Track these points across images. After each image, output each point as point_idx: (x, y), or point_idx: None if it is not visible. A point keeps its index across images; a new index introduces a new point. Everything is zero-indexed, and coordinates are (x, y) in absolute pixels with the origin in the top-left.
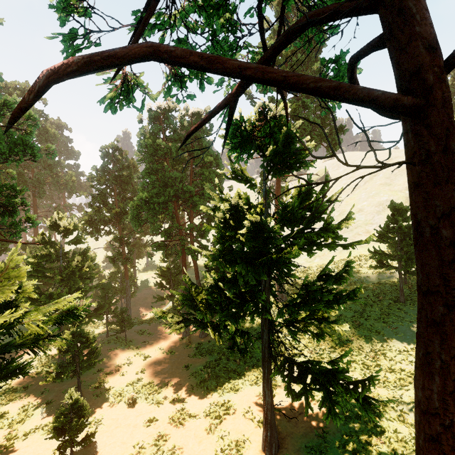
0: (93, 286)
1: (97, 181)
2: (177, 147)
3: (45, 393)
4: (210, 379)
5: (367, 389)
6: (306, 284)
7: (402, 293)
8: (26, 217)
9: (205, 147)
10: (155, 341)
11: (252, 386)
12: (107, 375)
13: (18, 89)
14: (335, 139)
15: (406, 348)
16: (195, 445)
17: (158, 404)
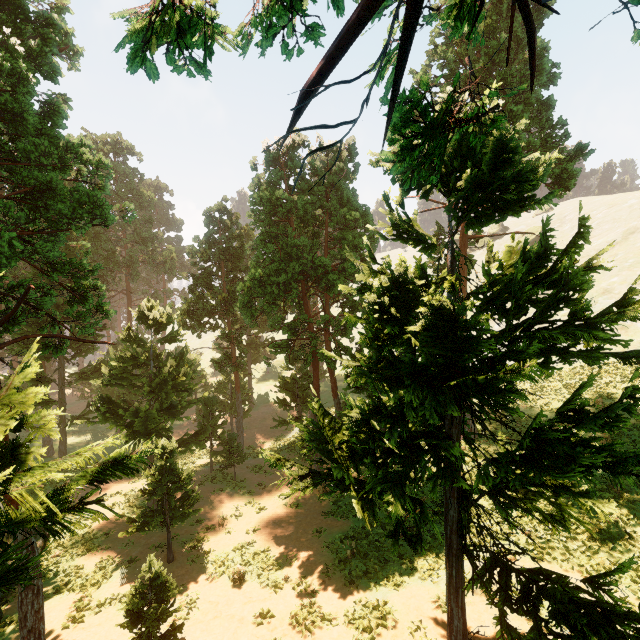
0: (192, 402)
1: (200, 257)
2: (305, 201)
3: (129, 546)
4: (355, 559)
5: None
6: (537, 428)
7: None
8: (97, 305)
9: (346, 198)
10: (274, 485)
11: (423, 581)
12: (208, 529)
13: (109, 144)
14: (568, 170)
15: None
16: None
17: (275, 587)
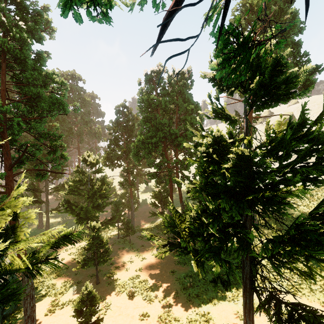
0: (109, 203)
1: (113, 130)
2: (165, 100)
3: (78, 275)
4: (192, 288)
5: None
6: (298, 223)
7: None
8: (61, 154)
9: (187, 98)
10: (150, 246)
11: (229, 302)
12: (116, 268)
13: (69, 75)
14: (310, 79)
15: None
16: None
17: (150, 301)
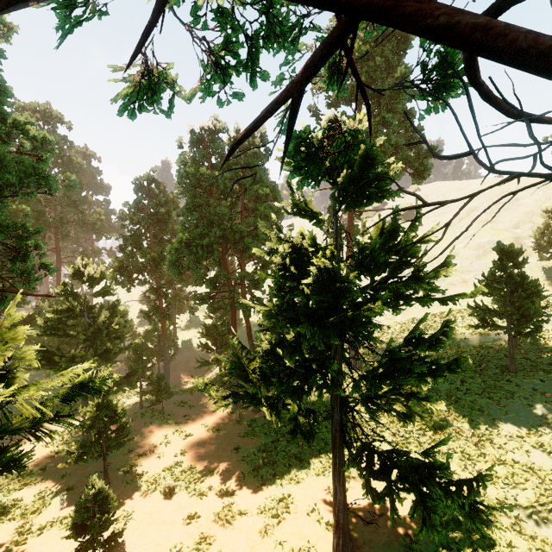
0: (124, 348)
1: (130, 220)
2: (225, 177)
3: (66, 477)
4: (266, 466)
5: (475, 493)
6: (390, 350)
7: (513, 360)
8: (41, 263)
9: (259, 176)
10: (198, 415)
11: (318, 476)
12: (140, 456)
13: (38, 112)
14: (424, 164)
15: (519, 433)
16: (247, 551)
17: (201, 495)
